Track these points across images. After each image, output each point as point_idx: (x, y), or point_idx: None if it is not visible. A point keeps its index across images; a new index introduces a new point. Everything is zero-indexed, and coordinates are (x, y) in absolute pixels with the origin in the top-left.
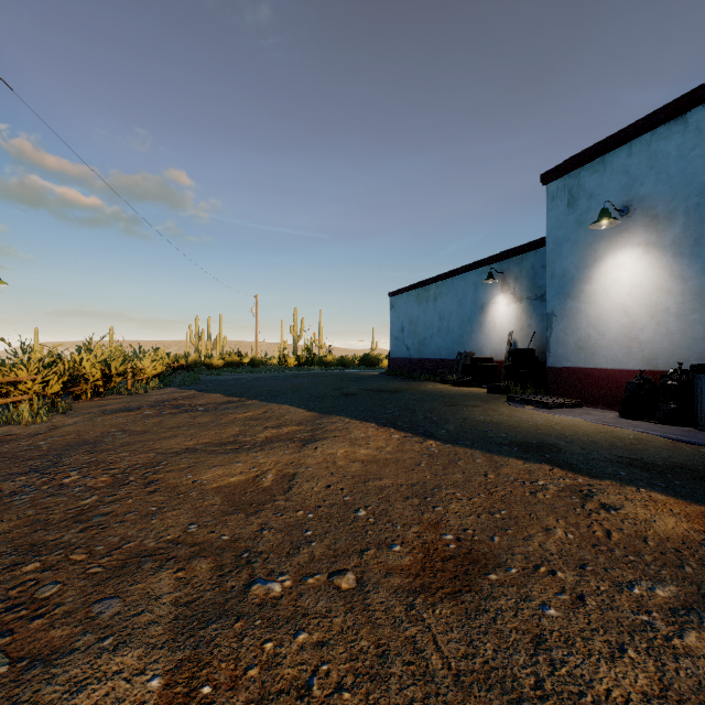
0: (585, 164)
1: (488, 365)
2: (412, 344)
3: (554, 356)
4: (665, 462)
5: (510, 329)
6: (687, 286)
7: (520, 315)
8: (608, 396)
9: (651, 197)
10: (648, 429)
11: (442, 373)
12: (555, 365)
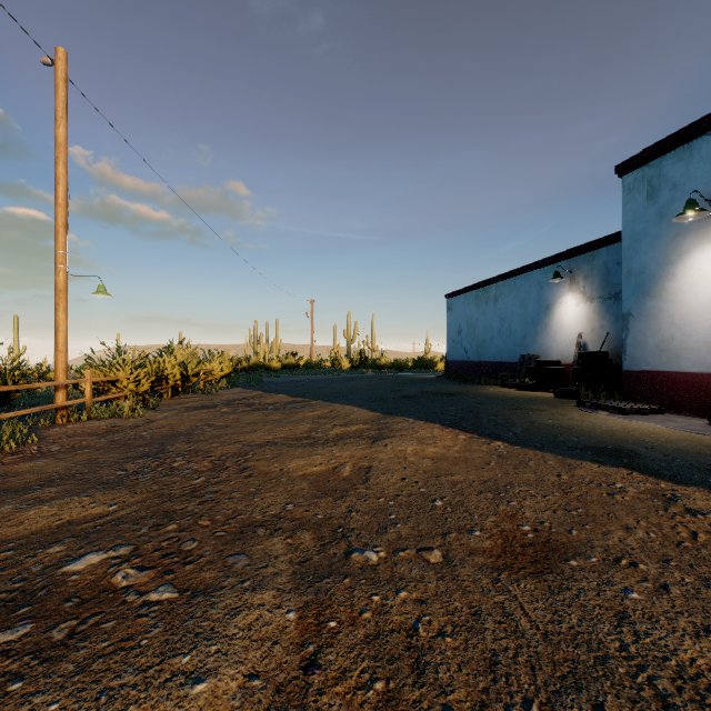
0: (667, 152)
1: (554, 368)
2: (470, 346)
3: (631, 359)
4: None
5: (579, 331)
6: None
7: (591, 315)
8: (695, 402)
9: None
10: None
11: (503, 377)
12: (632, 368)
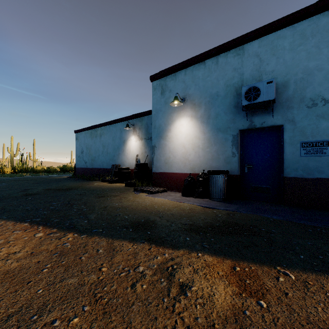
0: (168, 75)
1: (126, 171)
2: (88, 160)
3: (155, 167)
4: (204, 223)
5: (137, 153)
6: (206, 136)
7: (141, 146)
8: (177, 185)
9: (193, 95)
10: (193, 201)
11: (103, 176)
12: (156, 171)
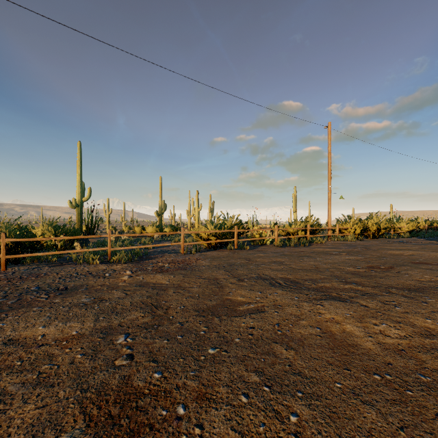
0: None
1: None
2: None
3: None
4: None
5: None
6: None
7: None
8: None
9: None
10: None
11: None
12: None
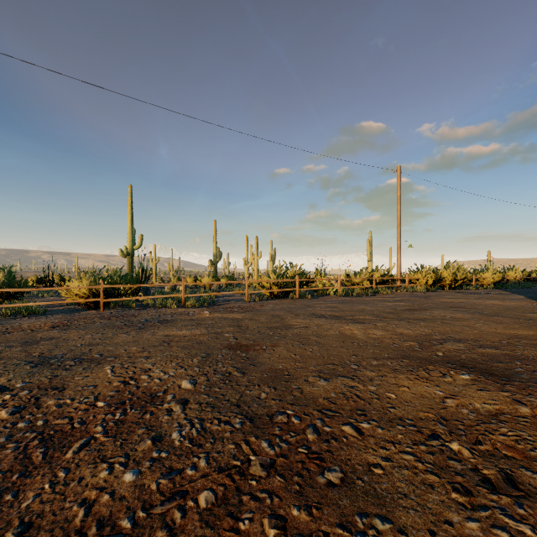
0: None
1: None
2: None
3: None
4: None
5: None
6: None
7: None
8: None
9: None
10: None
11: None
12: None
